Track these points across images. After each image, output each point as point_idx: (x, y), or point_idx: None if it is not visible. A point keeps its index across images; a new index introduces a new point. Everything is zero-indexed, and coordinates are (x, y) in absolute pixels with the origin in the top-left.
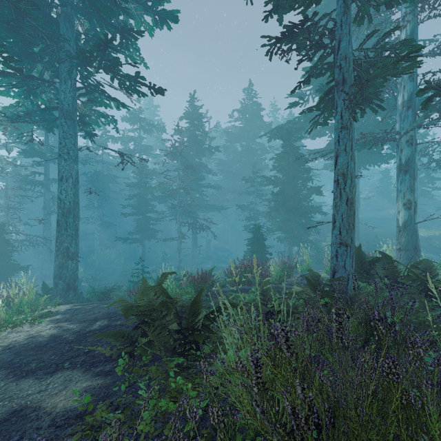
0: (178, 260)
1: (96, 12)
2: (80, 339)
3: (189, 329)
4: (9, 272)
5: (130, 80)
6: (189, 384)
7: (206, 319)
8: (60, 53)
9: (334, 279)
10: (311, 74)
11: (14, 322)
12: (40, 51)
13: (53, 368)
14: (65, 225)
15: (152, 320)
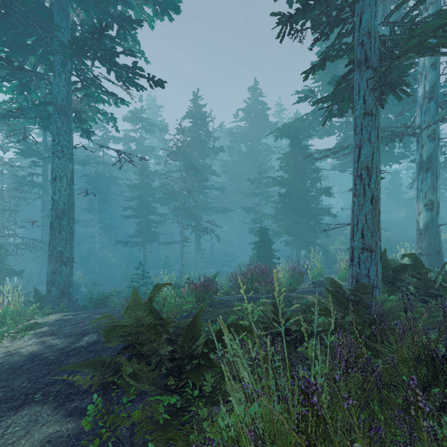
0: (181, 265)
1: None
2: (61, 359)
3: (185, 358)
4: (2, 277)
5: (128, 72)
6: None
7: (206, 346)
8: (54, 44)
9: (358, 290)
10: (327, 57)
11: None
12: (33, 42)
13: (20, 401)
14: (59, 228)
15: (139, 344)
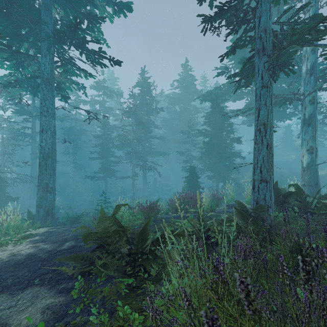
0: (132, 193)
1: (69, 1)
2: (51, 257)
3: (138, 253)
4: (3, 202)
5: (95, 55)
6: (136, 314)
7: (152, 245)
8: (41, 34)
9: (257, 209)
10: (237, 46)
11: (1, 243)
12: (26, 33)
13: (25, 285)
14: (45, 166)
15: (107, 245)
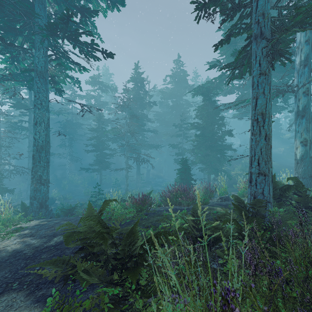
0: (126, 185)
1: None
2: (36, 255)
3: (126, 258)
4: None
5: (87, 47)
6: None
7: (142, 249)
8: (35, 28)
9: (255, 204)
10: (231, 34)
11: None
12: (20, 27)
13: (2, 289)
14: (39, 159)
15: (91, 246)
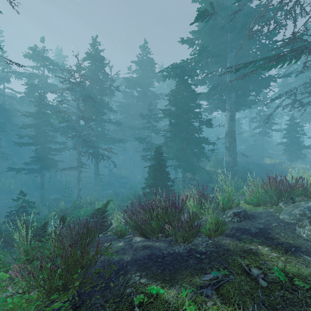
0: (78, 189)
1: None
2: None
3: None
4: None
5: None
6: None
7: None
8: None
9: None
10: None
11: None
12: None
13: None
14: None
15: None
